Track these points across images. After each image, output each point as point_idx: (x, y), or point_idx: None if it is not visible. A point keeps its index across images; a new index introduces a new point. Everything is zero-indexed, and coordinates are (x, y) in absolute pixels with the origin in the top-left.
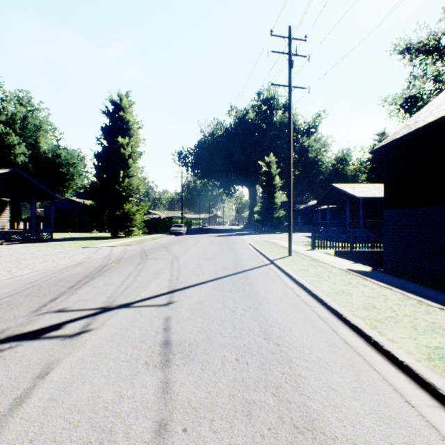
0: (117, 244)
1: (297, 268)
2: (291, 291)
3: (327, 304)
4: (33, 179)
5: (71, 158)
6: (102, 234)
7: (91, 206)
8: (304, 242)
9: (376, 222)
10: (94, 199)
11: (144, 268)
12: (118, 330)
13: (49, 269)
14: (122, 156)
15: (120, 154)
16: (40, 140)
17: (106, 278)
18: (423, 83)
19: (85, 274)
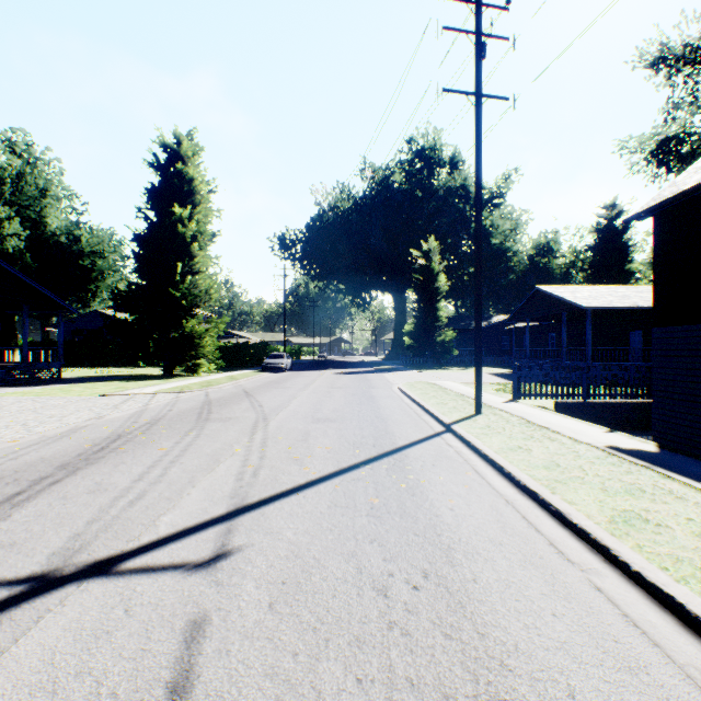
0: (165, 389)
1: (504, 443)
2: (513, 512)
3: (630, 568)
4: (23, 276)
5: (98, 243)
6: (150, 370)
7: (128, 322)
8: (494, 385)
9: (611, 351)
10: (133, 310)
11: (194, 444)
12: (20, 699)
13: (1, 446)
14: (180, 237)
15: (178, 234)
16: (47, 214)
17: (103, 471)
18: (692, 115)
19: (63, 461)
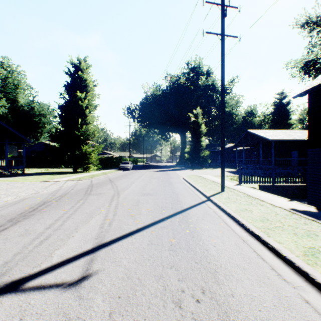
0: (71, 178)
1: (238, 207)
2: (248, 247)
3: None
4: (5, 125)
5: (42, 110)
6: (67, 169)
7: (55, 147)
8: (228, 176)
9: (282, 160)
10: (58, 141)
11: (81, 207)
12: None
13: None
14: (80, 107)
15: (79, 105)
16: (18, 96)
17: (31, 222)
18: (320, 50)
19: (12, 216)
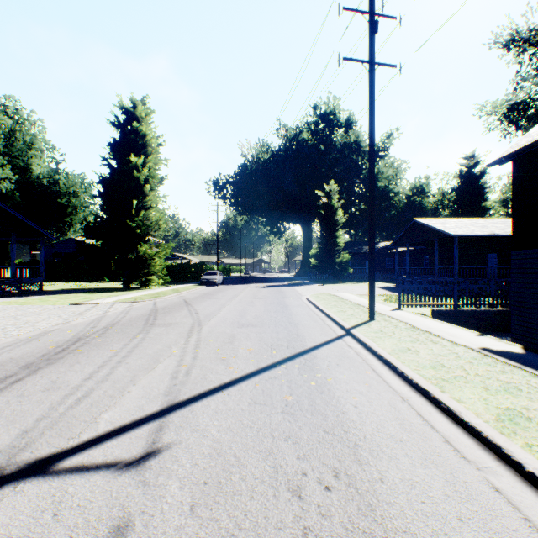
0: (122, 299)
1: (395, 345)
2: (409, 409)
3: (524, 468)
4: (11, 210)
5: (72, 185)
6: (113, 284)
7: (94, 247)
8: (382, 296)
9: (472, 269)
10: (98, 237)
11: (139, 346)
12: None
13: None
14: (135, 180)
15: (133, 178)
16: (32, 162)
17: (60, 370)
18: (536, 85)
19: (28, 361)
